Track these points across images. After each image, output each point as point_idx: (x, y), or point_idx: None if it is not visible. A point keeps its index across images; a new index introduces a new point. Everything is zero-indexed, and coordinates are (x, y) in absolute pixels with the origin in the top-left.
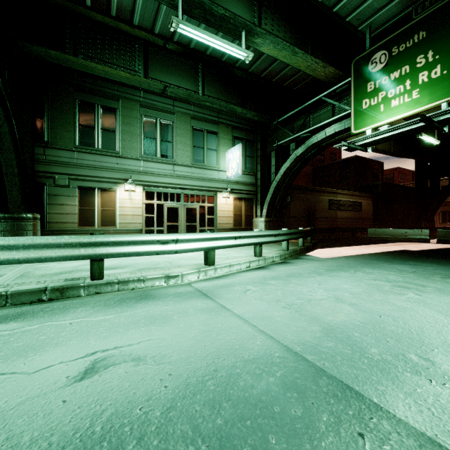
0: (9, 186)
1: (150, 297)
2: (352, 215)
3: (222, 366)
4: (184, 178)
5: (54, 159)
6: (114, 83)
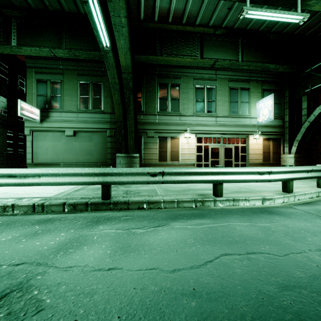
0: (129, 139)
1: (273, 213)
2: None
3: None
4: (223, 126)
5: (146, 121)
6: (178, 67)
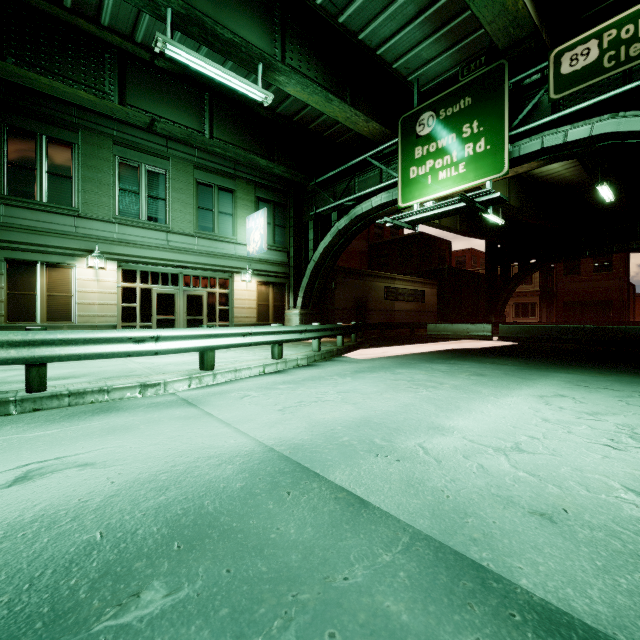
0: None
1: (113, 409)
2: (413, 307)
3: (182, 462)
4: (184, 252)
5: None
6: (71, 104)
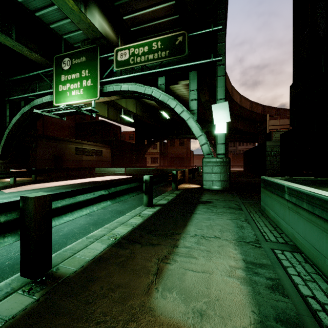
0: None
1: None
2: (96, 159)
3: None
4: None
5: None
6: None
